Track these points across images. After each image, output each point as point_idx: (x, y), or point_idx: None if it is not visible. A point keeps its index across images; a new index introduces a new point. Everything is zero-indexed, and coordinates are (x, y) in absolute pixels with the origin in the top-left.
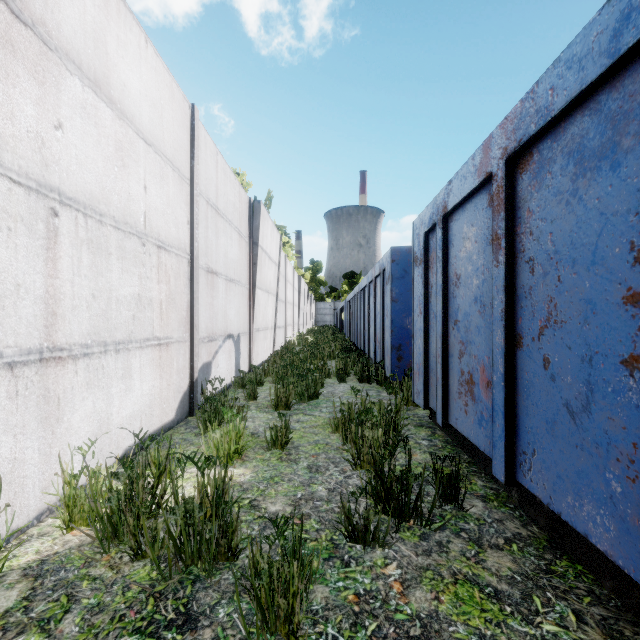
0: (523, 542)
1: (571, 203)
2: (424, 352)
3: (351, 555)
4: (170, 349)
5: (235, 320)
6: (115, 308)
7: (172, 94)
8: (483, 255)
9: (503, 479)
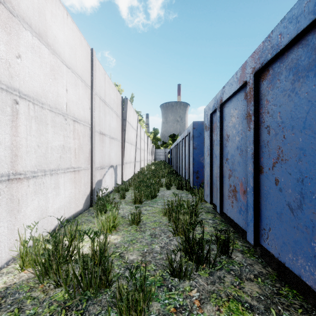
0: (264, 277)
1: (291, 96)
2: (210, 175)
3: (172, 284)
4: (80, 173)
5: (114, 158)
6: (50, 152)
7: (81, 42)
8: (241, 124)
9: (253, 242)
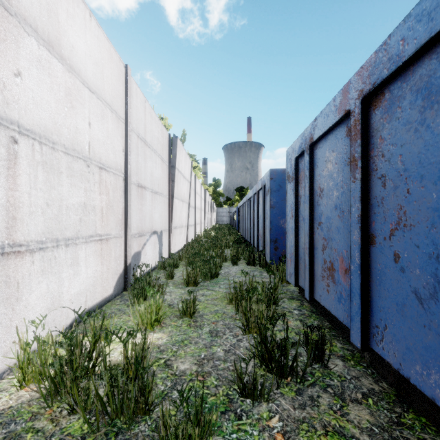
0: (376, 397)
1: (419, 130)
2: (295, 245)
3: (242, 409)
4: (109, 243)
5: (159, 221)
6: (65, 213)
7: (111, 56)
8: (342, 173)
9: (359, 346)
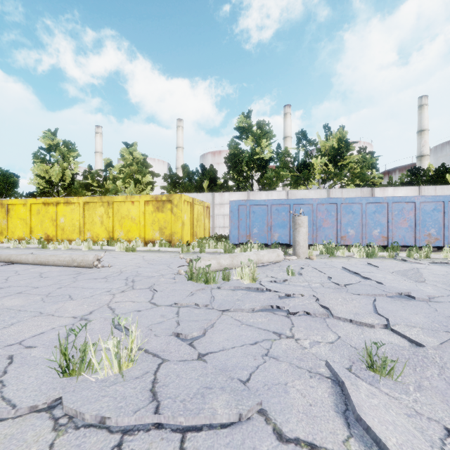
0: None
1: None
2: None
3: None
4: None
5: None
6: None
7: (411, 189)
8: None
9: None
